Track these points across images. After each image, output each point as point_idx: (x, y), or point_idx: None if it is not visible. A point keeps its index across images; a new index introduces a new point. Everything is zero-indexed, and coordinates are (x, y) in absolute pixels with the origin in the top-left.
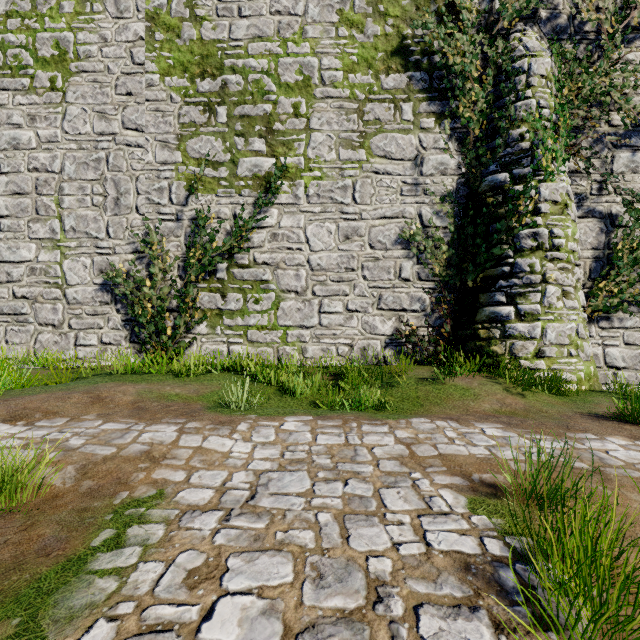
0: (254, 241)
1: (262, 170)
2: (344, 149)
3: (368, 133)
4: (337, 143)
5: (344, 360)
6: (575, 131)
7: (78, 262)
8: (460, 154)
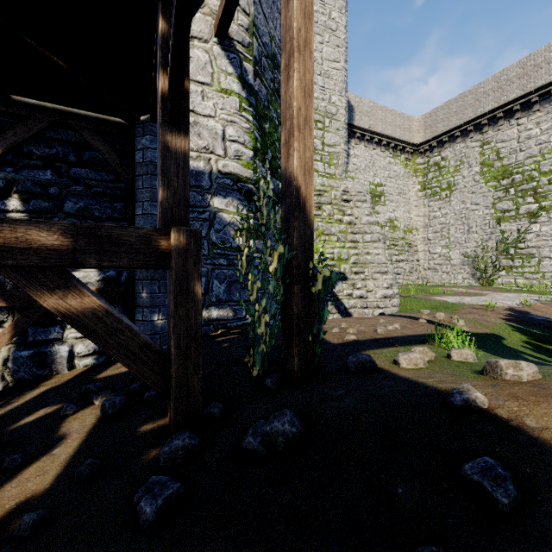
0: (527, 238)
1: (531, 209)
2: None
3: None
4: None
5: None
6: None
7: (454, 252)
8: None
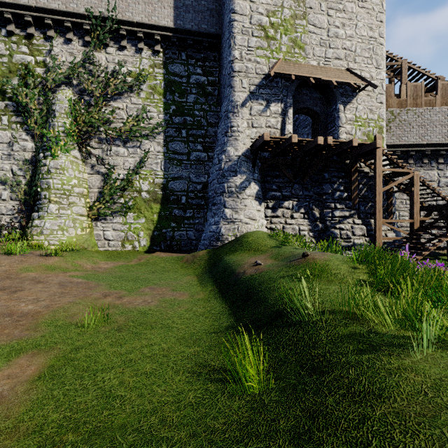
0: None
1: None
2: None
3: None
4: None
5: None
6: (90, 136)
7: None
8: (33, 142)
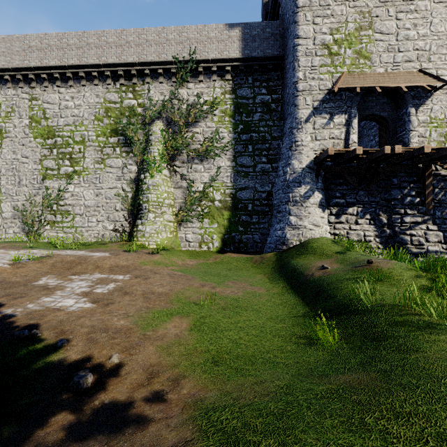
0: (66, 197)
1: (68, 171)
2: (96, 164)
3: (105, 158)
4: (94, 162)
5: (96, 239)
6: (175, 157)
7: (6, 204)
8: (136, 166)
